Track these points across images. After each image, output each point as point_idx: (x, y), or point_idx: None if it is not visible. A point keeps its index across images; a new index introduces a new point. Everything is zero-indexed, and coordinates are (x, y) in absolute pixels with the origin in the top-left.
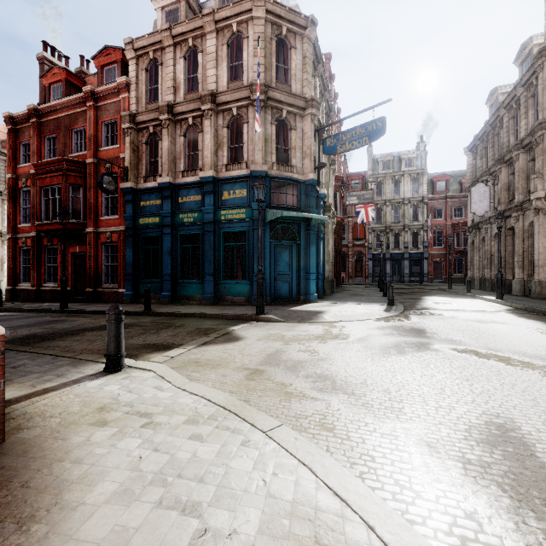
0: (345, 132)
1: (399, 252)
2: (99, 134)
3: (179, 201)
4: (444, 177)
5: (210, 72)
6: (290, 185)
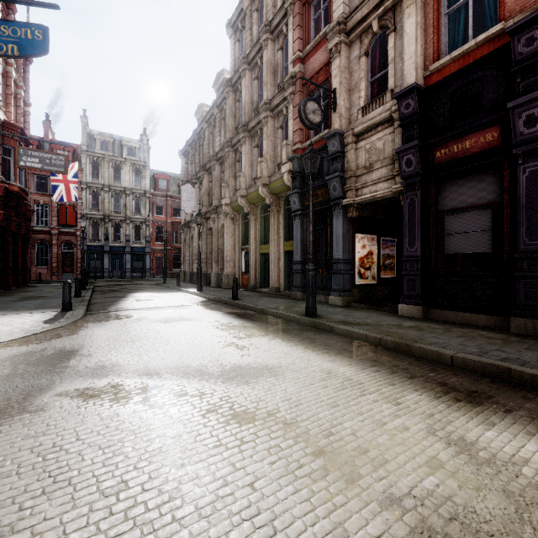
0: None
1: (121, 245)
2: None
3: None
4: (166, 177)
5: None
6: None
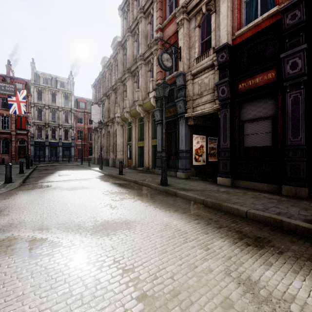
0: None
1: (56, 141)
2: None
3: None
4: (84, 100)
5: None
6: None
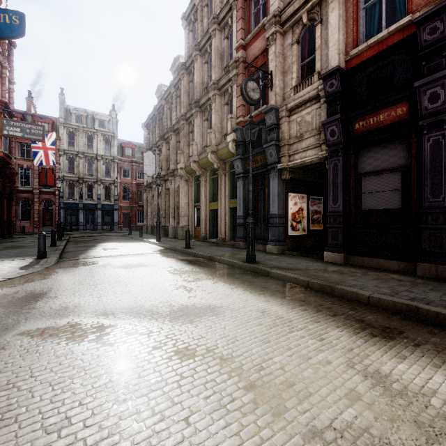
0: None
1: (93, 202)
2: None
3: None
4: (131, 145)
5: None
6: None
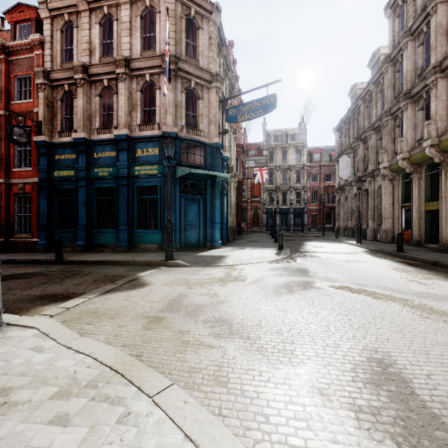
0: (245, 104)
1: (286, 207)
2: (11, 87)
3: (94, 156)
4: (319, 150)
5: (124, 40)
6: (198, 147)
